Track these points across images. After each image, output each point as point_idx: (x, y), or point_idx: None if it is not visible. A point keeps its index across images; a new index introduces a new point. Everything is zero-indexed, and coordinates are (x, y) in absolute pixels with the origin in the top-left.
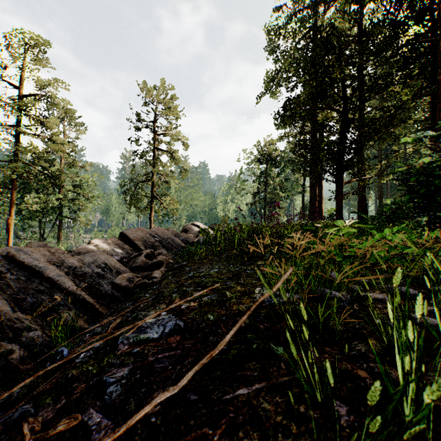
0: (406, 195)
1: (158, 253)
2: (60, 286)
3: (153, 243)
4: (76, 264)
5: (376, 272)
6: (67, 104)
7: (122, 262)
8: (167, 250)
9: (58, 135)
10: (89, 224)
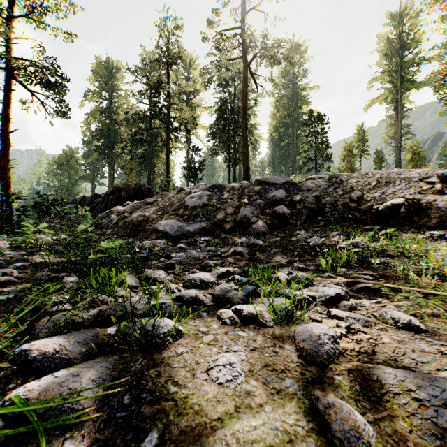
0: None
1: None
2: None
3: None
4: None
5: None
6: None
7: None
8: None
9: None
10: None
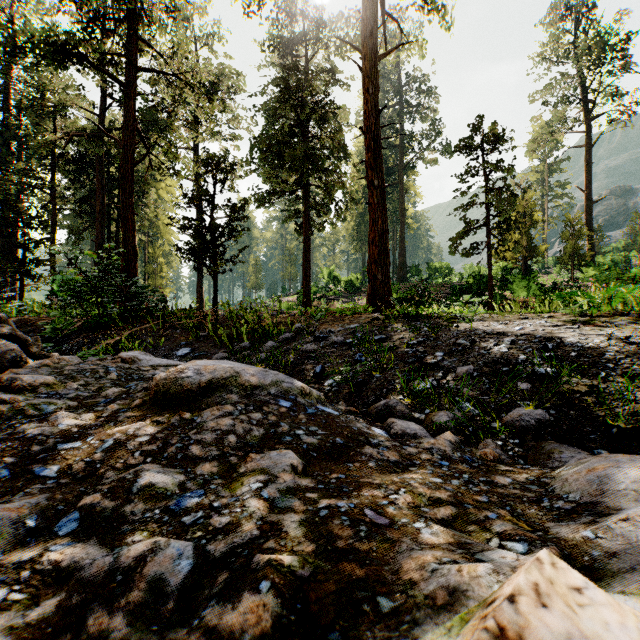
0: None
1: None
2: None
3: None
4: None
5: None
6: None
7: None
8: None
9: None
10: None
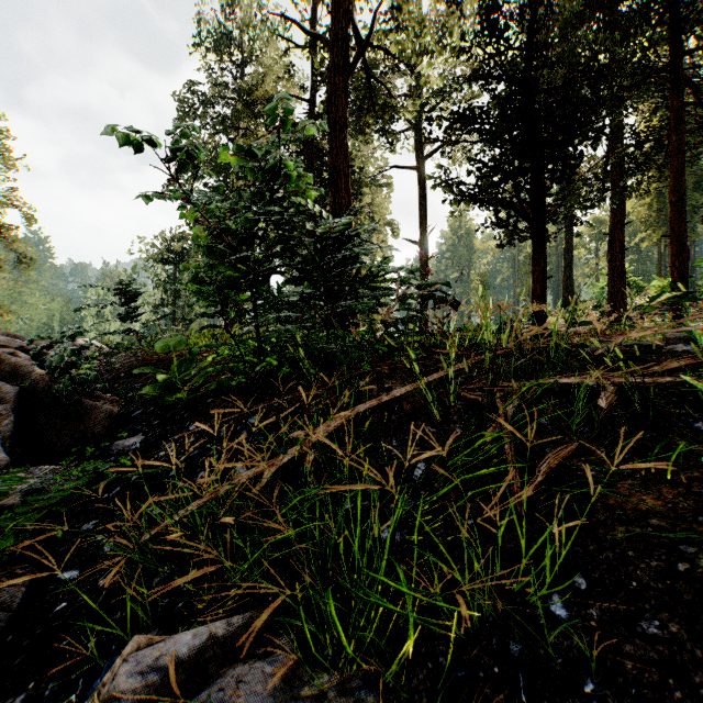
0: None
1: None
2: None
3: None
4: None
5: None
6: None
7: None
8: None
9: None
10: None
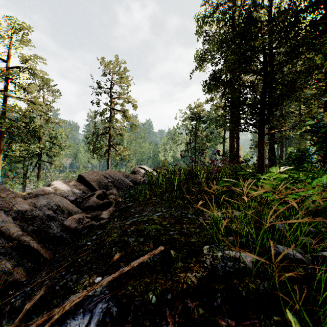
0: (317, 144)
1: (109, 193)
2: (4, 233)
3: (106, 184)
4: (28, 208)
5: (312, 217)
6: (43, 74)
7: (77, 201)
8: (118, 189)
9: (36, 98)
10: (61, 167)
